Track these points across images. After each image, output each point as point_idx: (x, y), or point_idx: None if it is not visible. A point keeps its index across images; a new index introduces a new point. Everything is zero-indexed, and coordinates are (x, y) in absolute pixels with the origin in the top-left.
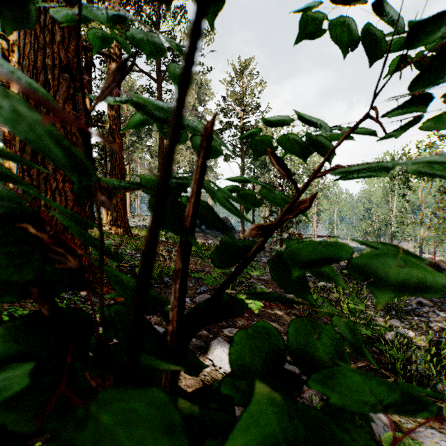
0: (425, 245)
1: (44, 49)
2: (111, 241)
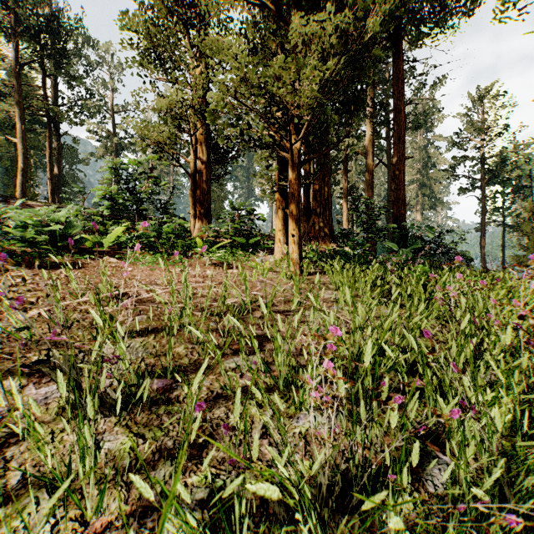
0: None
1: (399, 212)
2: None
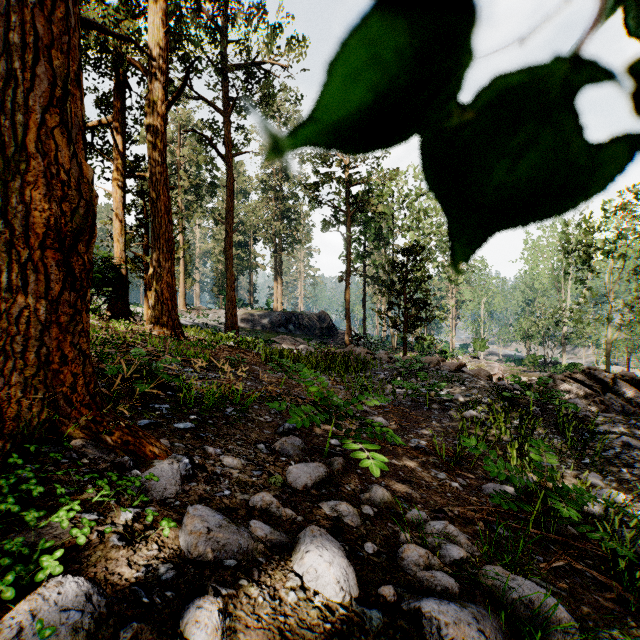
0: (613, 352)
1: (7, 17)
2: (140, 349)
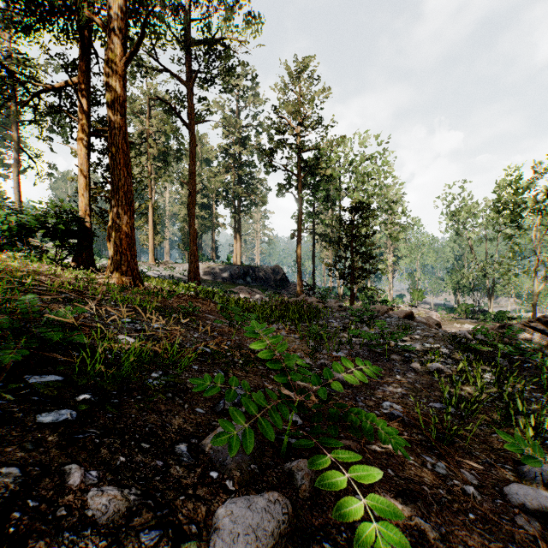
0: None
1: None
2: (34, 295)
